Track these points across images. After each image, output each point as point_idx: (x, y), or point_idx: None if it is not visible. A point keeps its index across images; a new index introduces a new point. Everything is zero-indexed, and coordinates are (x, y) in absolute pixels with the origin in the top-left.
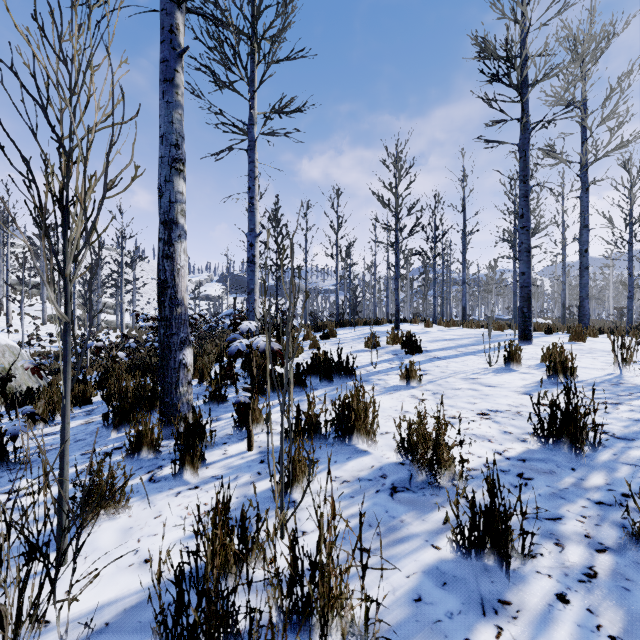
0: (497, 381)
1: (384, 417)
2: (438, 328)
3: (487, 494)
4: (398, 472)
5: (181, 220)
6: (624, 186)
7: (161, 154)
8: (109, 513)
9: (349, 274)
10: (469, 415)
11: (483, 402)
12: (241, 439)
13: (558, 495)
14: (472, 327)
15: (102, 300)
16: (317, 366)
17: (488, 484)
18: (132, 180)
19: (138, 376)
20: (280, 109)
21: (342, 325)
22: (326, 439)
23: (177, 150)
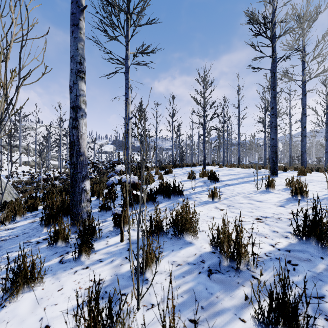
0: (263, 198)
1: (200, 220)
2: (226, 168)
3: (270, 276)
4: (211, 258)
5: (83, 106)
6: (323, 93)
7: (71, 68)
8: (29, 287)
9: (179, 140)
10: (250, 219)
11: (257, 211)
12: (117, 234)
13: (317, 278)
14: (244, 168)
15: (51, 153)
16: (162, 189)
17: (281, 280)
18: (42, 74)
19: (63, 195)
20: (142, 51)
21: (175, 166)
22: (167, 235)
23: (80, 65)
